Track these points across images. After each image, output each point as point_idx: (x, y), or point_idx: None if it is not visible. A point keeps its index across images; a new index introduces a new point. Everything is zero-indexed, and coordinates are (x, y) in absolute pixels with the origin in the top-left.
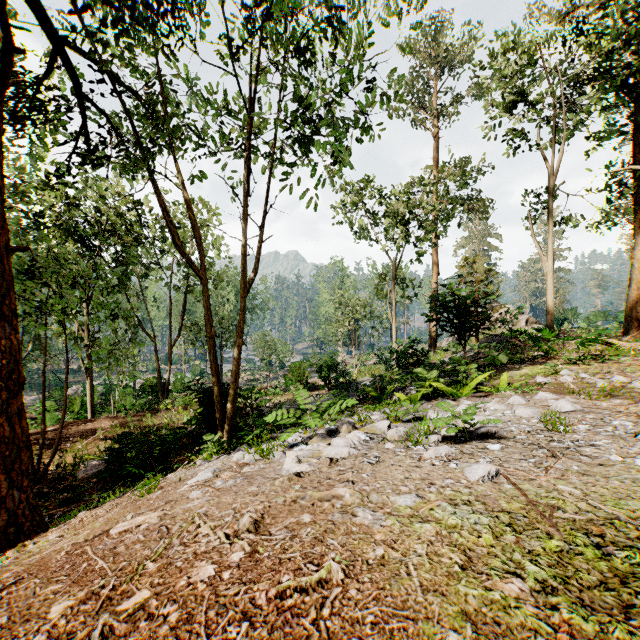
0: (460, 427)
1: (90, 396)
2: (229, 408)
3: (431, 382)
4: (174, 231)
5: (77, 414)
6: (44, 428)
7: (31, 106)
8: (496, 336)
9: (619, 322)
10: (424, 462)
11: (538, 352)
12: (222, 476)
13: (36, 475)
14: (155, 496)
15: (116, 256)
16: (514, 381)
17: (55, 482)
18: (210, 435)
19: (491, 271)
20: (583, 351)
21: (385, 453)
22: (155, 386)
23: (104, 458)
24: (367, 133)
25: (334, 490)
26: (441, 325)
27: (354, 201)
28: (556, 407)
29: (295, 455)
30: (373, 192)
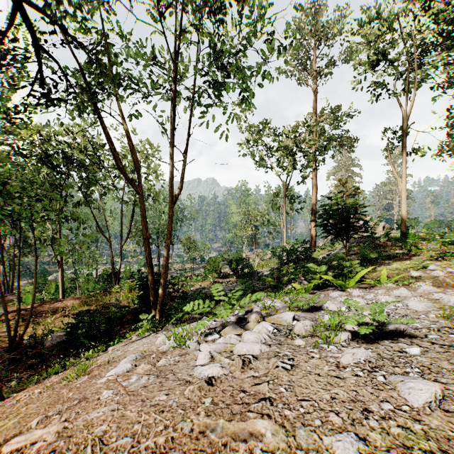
0: (372, 326)
1: (61, 282)
2: (160, 293)
3: (321, 275)
4: (118, 156)
5: (53, 295)
6: (19, 308)
7: (3, 56)
8: (362, 238)
9: (450, 228)
10: (345, 370)
11: (399, 250)
12: (139, 369)
13: (13, 344)
14: (79, 384)
15: (80, 179)
16: (389, 274)
17: (27, 349)
18: (145, 315)
19: (358, 189)
20: (438, 249)
21: (298, 353)
22: (110, 274)
23: (67, 330)
24: (268, 77)
25: (251, 422)
26: (327, 229)
27: (255, 138)
28: (448, 302)
29: (208, 351)
30: (269, 131)
